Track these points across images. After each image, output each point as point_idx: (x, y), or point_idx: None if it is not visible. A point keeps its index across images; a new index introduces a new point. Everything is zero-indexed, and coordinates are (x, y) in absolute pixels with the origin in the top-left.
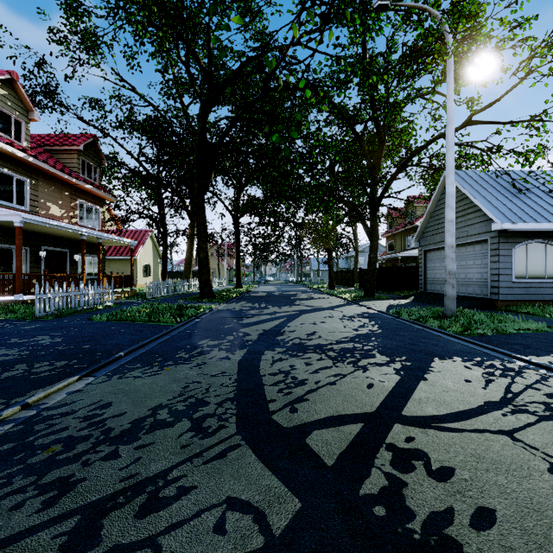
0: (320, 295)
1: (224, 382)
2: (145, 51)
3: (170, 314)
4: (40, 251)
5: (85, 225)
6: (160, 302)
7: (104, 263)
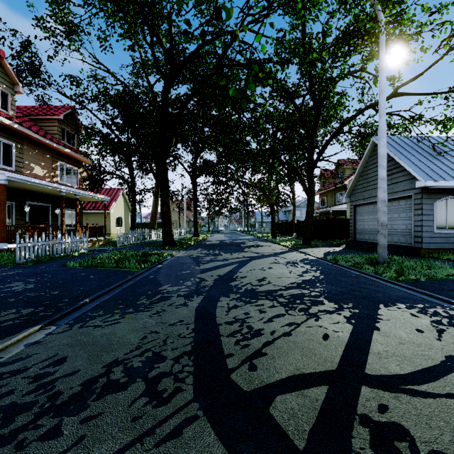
0: (264, 243)
1: (181, 332)
2: (115, 32)
3: (136, 261)
4: (24, 206)
5: (65, 184)
6: (128, 250)
7: (81, 215)
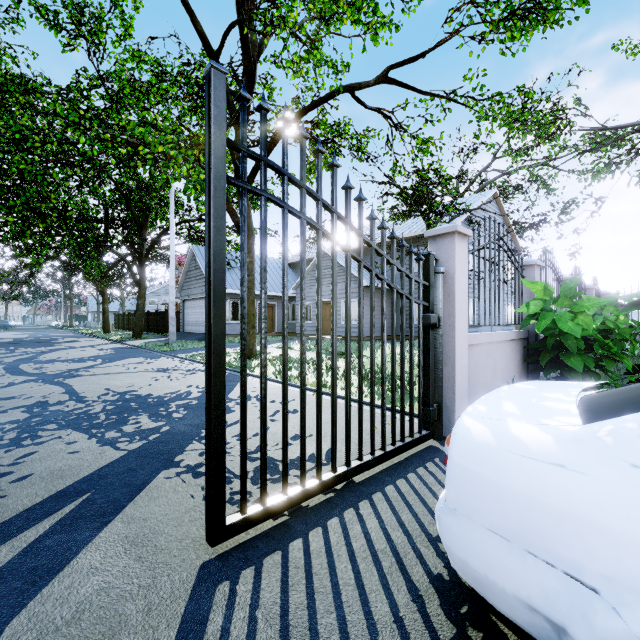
0: (87, 339)
1: None
2: None
3: None
4: None
5: None
6: None
7: None
